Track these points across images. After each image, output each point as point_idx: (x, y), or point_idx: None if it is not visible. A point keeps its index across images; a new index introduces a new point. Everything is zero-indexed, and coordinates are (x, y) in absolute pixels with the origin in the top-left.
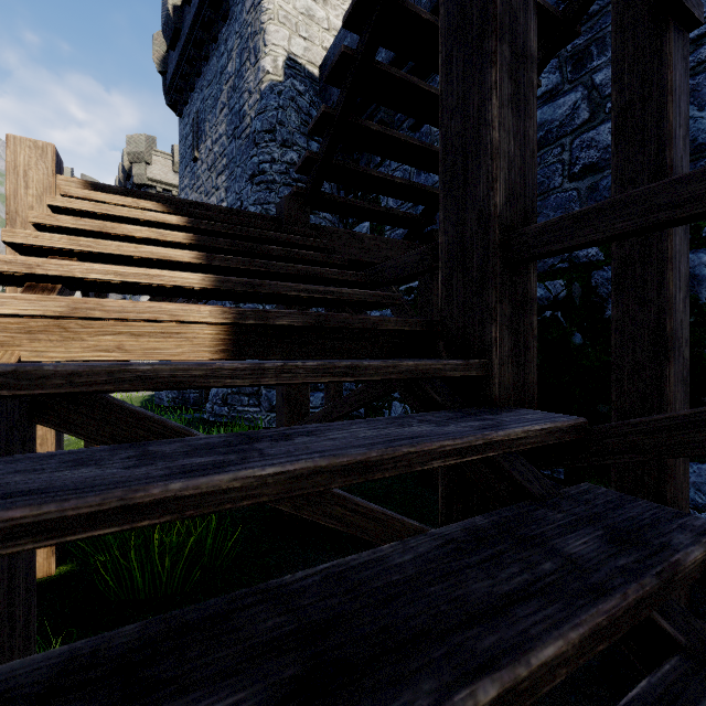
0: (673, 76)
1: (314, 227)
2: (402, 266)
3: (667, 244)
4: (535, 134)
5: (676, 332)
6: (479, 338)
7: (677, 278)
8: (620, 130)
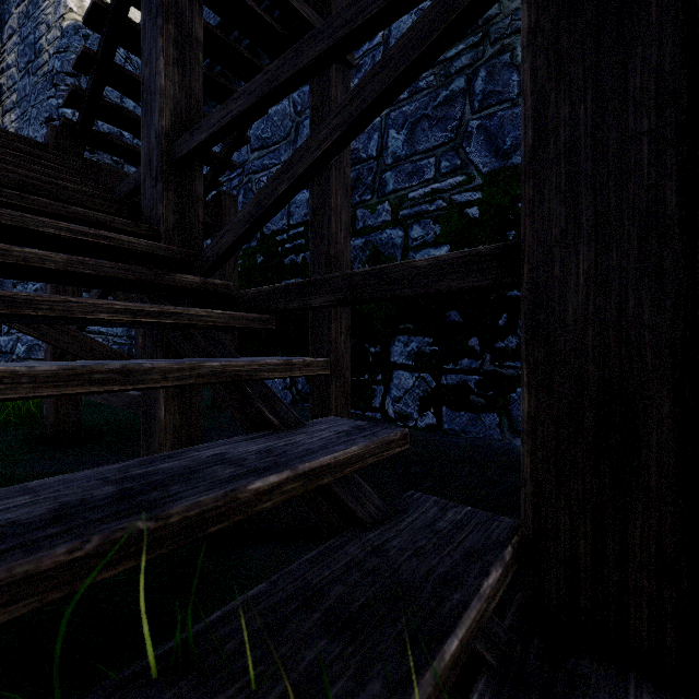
0: (335, 93)
1: (90, 162)
2: (132, 181)
3: (332, 199)
4: (201, 91)
5: (338, 256)
6: (156, 215)
7: (339, 222)
8: (313, 123)
